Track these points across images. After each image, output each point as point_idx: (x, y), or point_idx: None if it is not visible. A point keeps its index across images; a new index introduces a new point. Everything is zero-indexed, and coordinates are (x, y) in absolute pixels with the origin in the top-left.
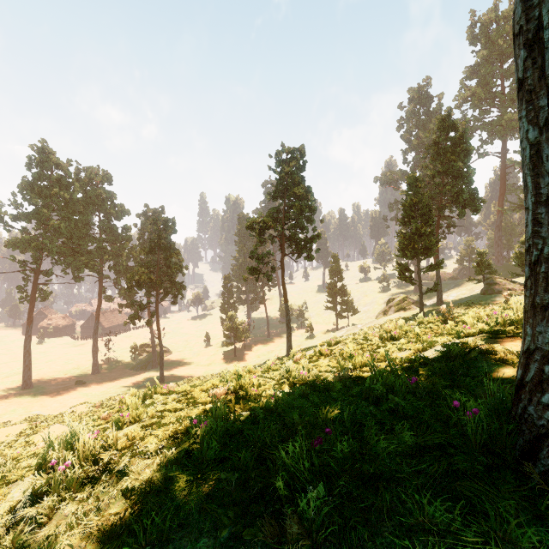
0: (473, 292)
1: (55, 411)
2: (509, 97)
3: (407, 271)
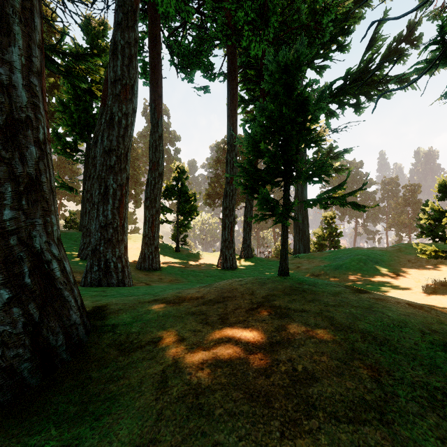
0: None
1: None
2: None
3: None
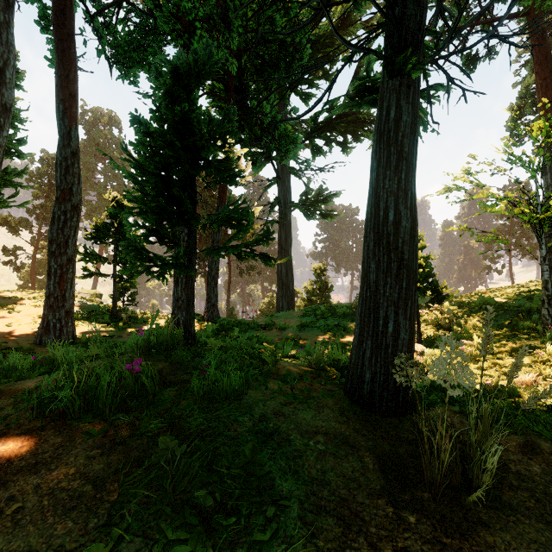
0: None
1: None
2: None
3: None
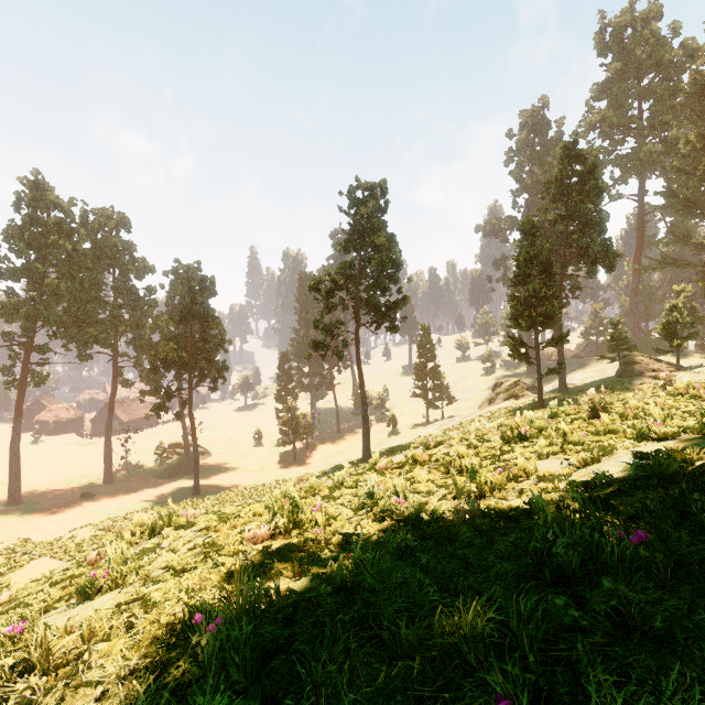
0: (603, 374)
1: (50, 535)
2: (648, 123)
3: (522, 346)
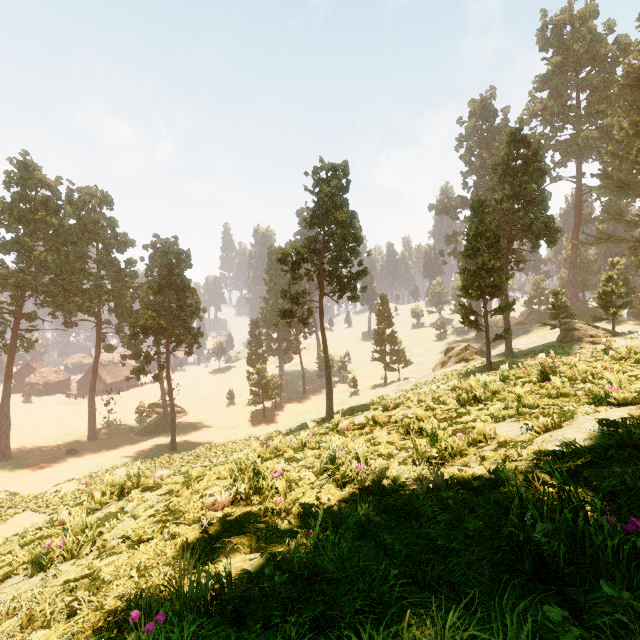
0: (545, 339)
1: (36, 489)
2: (585, 111)
3: (472, 314)
